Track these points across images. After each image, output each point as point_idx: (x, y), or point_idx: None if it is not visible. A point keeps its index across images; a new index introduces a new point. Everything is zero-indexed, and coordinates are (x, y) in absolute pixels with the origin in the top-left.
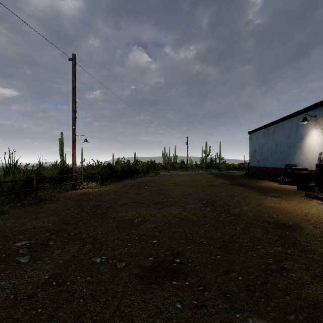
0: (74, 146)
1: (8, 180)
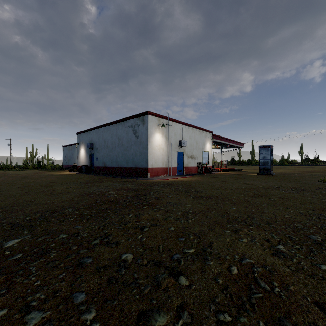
0: None
1: None
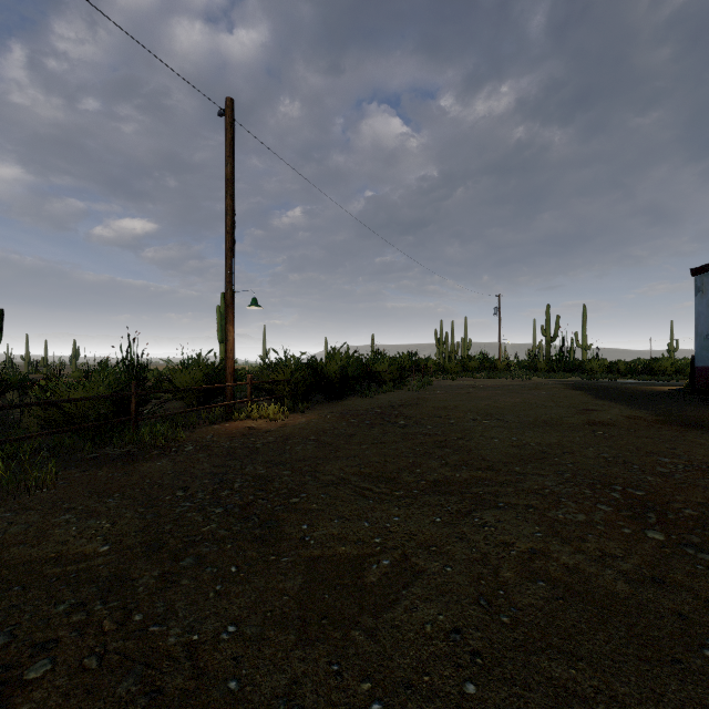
0: (229, 317)
1: (78, 396)
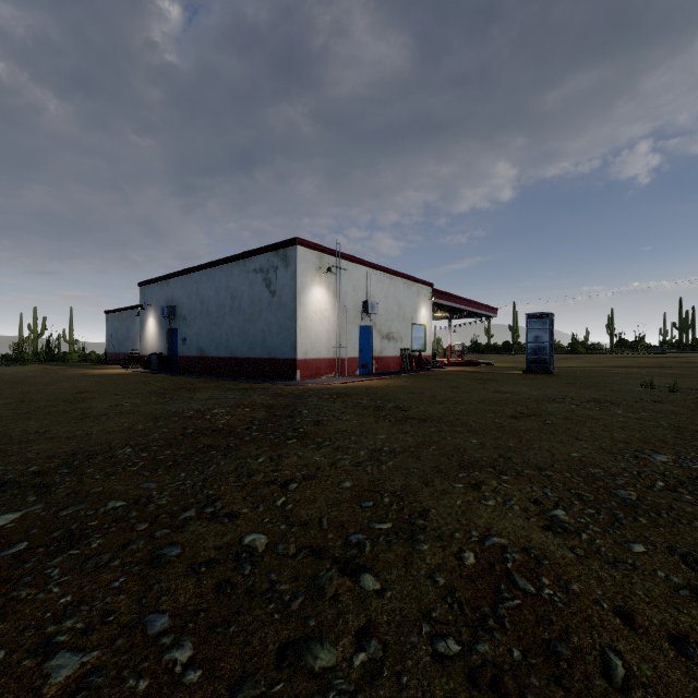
0: None
1: None
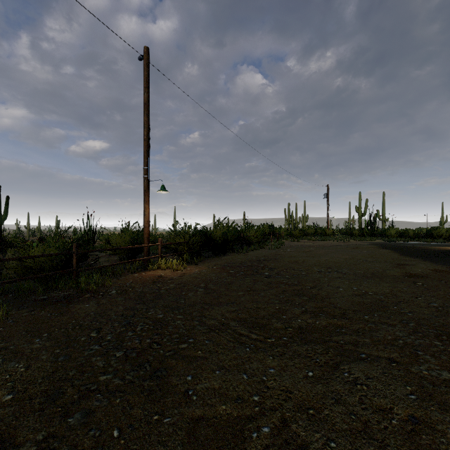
0: (146, 198)
1: (35, 254)
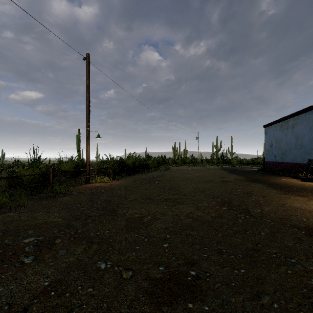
0: (88, 142)
1: (27, 174)
